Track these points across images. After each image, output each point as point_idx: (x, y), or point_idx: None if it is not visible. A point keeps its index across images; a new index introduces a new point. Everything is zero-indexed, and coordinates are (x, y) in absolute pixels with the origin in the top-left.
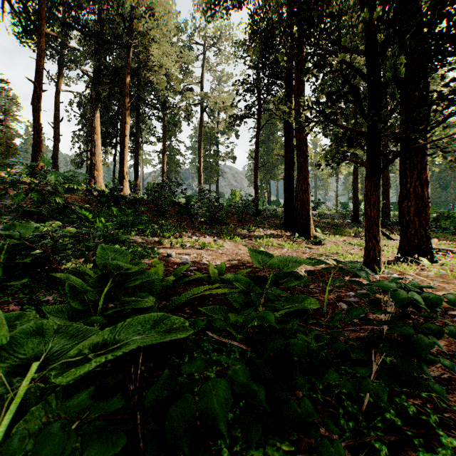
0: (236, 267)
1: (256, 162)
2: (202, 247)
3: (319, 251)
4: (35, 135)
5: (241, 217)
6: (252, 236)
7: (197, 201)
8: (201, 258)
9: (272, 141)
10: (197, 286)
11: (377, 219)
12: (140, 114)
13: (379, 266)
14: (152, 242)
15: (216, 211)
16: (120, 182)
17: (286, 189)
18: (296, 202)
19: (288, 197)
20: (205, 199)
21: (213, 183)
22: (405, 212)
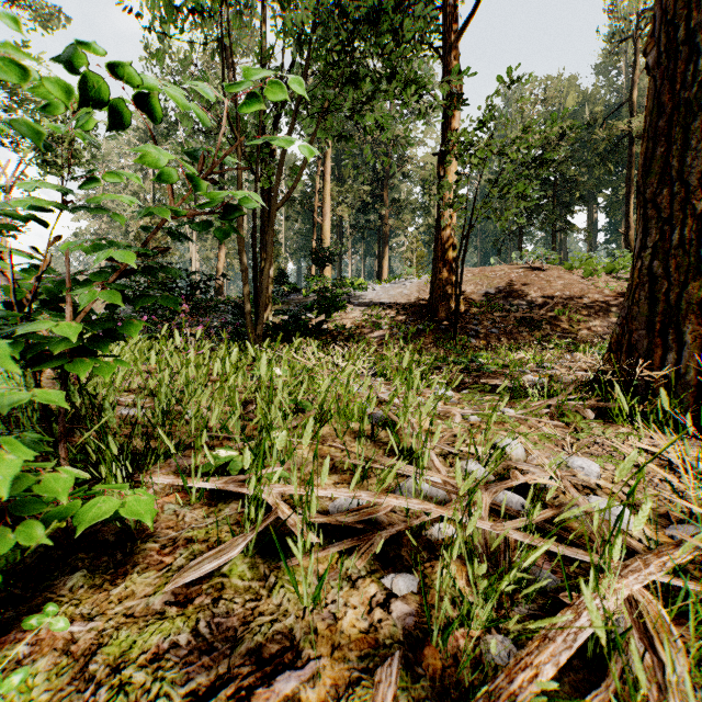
0: None
1: None
2: None
3: None
4: None
5: None
6: None
7: None
8: None
9: None
10: None
11: None
12: None
13: None
14: None
15: None
16: None
17: None
18: None
19: None
20: None
21: None
22: None
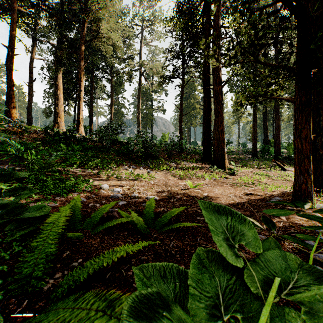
0: (167, 200)
1: (181, 111)
2: (136, 178)
3: (235, 180)
4: (8, 89)
5: (170, 153)
6: (179, 168)
7: (134, 140)
8: (133, 190)
9: (191, 98)
10: (120, 232)
11: (309, 153)
12: (94, 76)
13: (311, 199)
14: (90, 174)
15: (150, 148)
16: (76, 126)
17: (205, 131)
18: (214, 141)
19: (207, 137)
20: (141, 138)
21: (148, 128)
22: (318, 147)
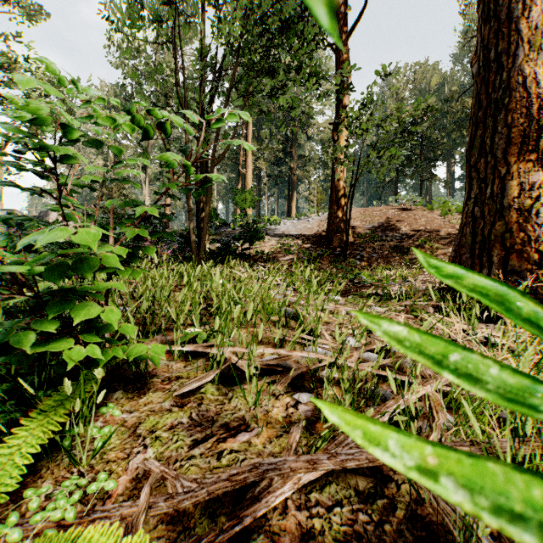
0: None
1: None
2: None
3: None
4: None
5: None
6: None
7: None
8: None
9: None
10: None
11: None
12: None
13: None
14: None
15: None
16: None
17: None
18: None
19: None
20: None
21: None
22: None
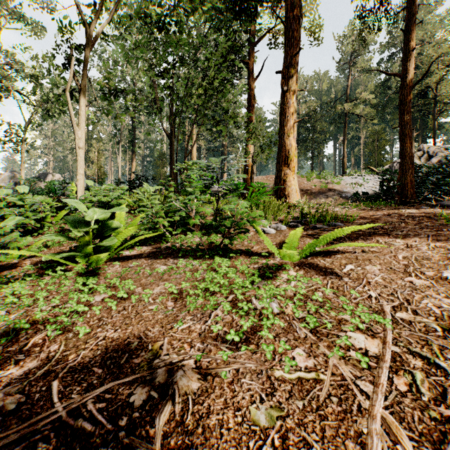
0: None
1: None
2: None
3: None
4: (334, 172)
5: None
6: None
7: None
8: None
9: None
10: None
11: None
12: None
13: None
14: None
15: None
16: None
17: None
18: None
19: None
20: None
21: None
22: None
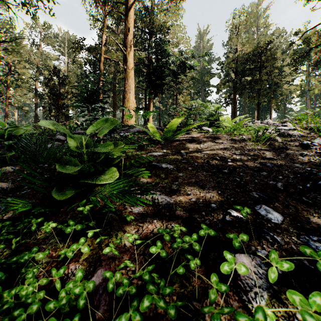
0: None
1: None
2: None
3: None
4: None
5: None
6: None
7: None
8: None
9: None
10: None
11: None
12: None
13: None
14: None
15: None
16: None
17: None
18: None
19: None
20: None
21: None
22: None
